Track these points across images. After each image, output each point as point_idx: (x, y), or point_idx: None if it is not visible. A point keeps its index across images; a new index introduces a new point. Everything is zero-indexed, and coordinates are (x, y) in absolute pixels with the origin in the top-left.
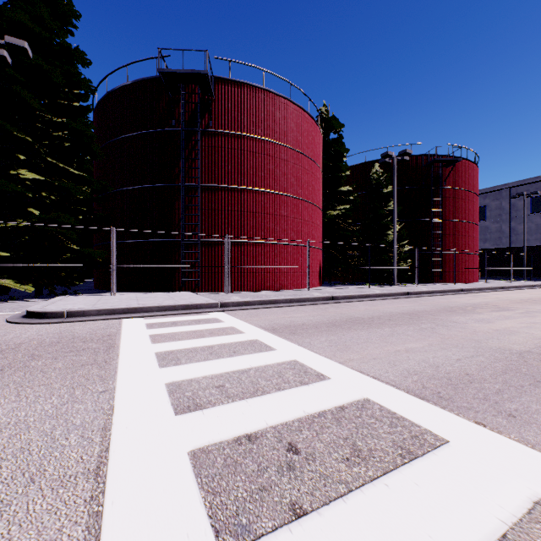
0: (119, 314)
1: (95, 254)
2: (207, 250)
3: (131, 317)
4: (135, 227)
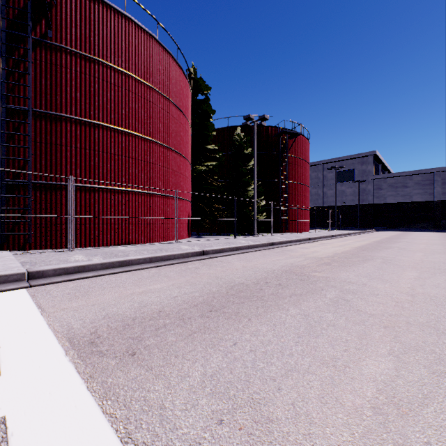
0: None
1: None
2: (44, 195)
3: None
4: None
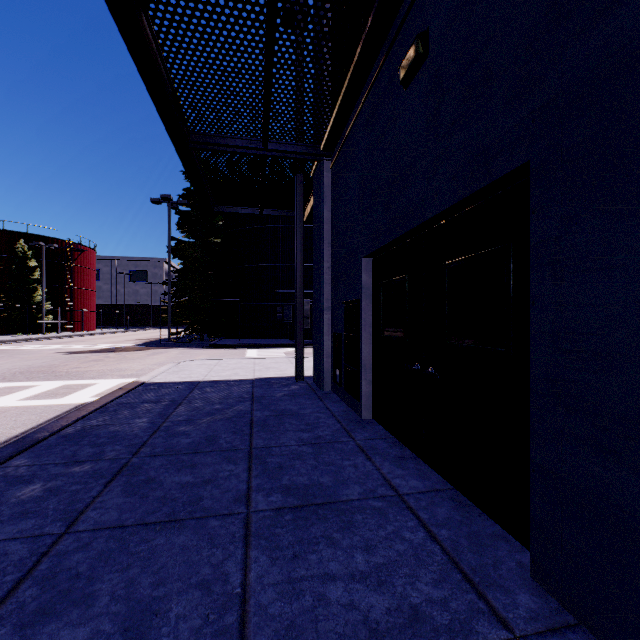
0: None
1: None
2: None
3: None
4: None
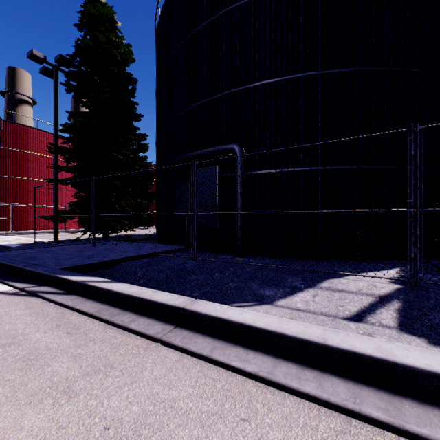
0: None
1: None
2: None
3: None
4: None
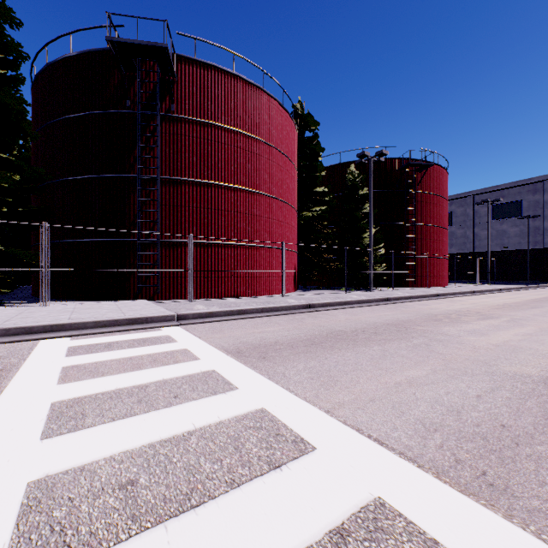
0: (38, 334)
1: (24, 255)
2: (168, 252)
3: (53, 337)
4: (81, 224)
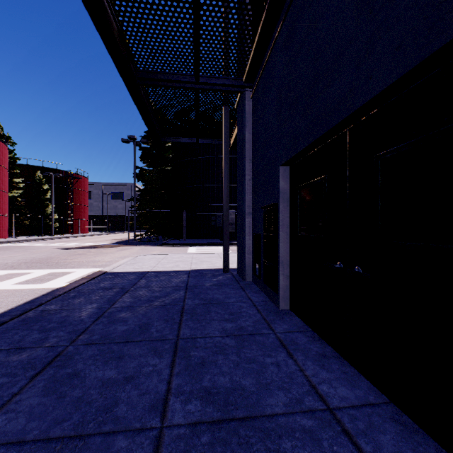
0: None
1: None
2: None
3: None
4: None
